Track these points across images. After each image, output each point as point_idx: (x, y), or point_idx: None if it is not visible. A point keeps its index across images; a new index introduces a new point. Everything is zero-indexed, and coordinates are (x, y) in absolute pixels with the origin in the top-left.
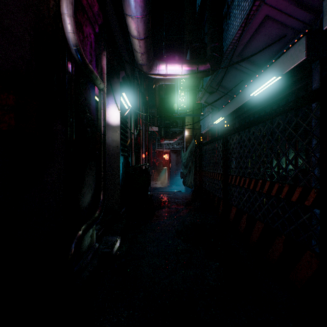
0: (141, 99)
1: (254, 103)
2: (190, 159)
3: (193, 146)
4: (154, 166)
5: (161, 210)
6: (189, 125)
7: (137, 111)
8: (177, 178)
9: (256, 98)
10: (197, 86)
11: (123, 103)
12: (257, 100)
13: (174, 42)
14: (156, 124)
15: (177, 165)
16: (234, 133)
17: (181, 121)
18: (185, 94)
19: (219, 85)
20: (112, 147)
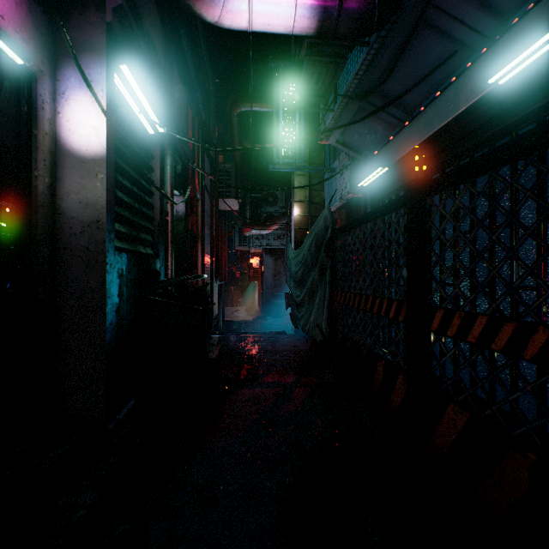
0: (200, 134)
1: (480, 118)
2: (313, 262)
3: (325, 226)
4: (234, 280)
5: (240, 394)
6: (303, 195)
7: (174, 133)
8: (275, 303)
9: (494, 99)
10: (326, 94)
11: (135, 113)
12: (494, 106)
13: (270, 45)
14: (233, 196)
15: (276, 278)
16: (459, 179)
17: (283, 194)
18: (296, 123)
19: (402, 53)
20: (82, 225)
